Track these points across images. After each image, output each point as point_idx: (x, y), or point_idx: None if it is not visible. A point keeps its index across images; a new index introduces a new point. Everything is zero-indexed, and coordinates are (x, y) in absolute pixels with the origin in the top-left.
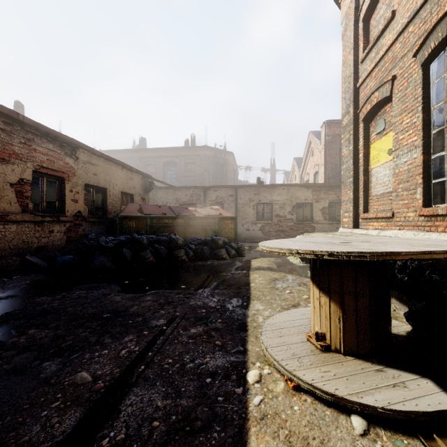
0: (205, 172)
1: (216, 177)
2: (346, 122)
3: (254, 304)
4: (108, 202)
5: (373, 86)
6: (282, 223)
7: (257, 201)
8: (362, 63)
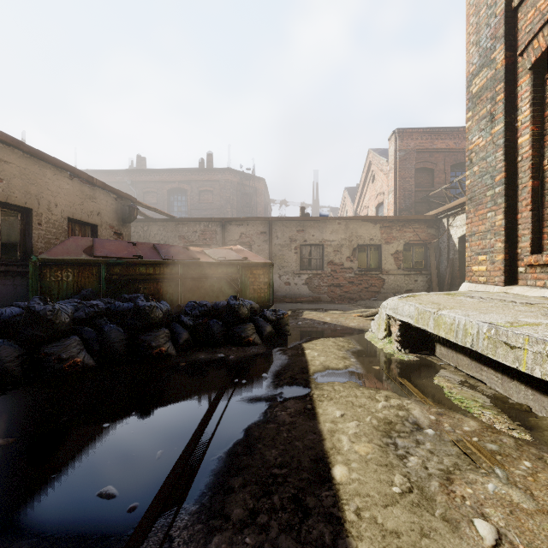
0: (227, 203)
1: (241, 211)
2: (480, 85)
3: None
4: (35, 234)
5: None
6: (338, 274)
7: (301, 241)
8: None
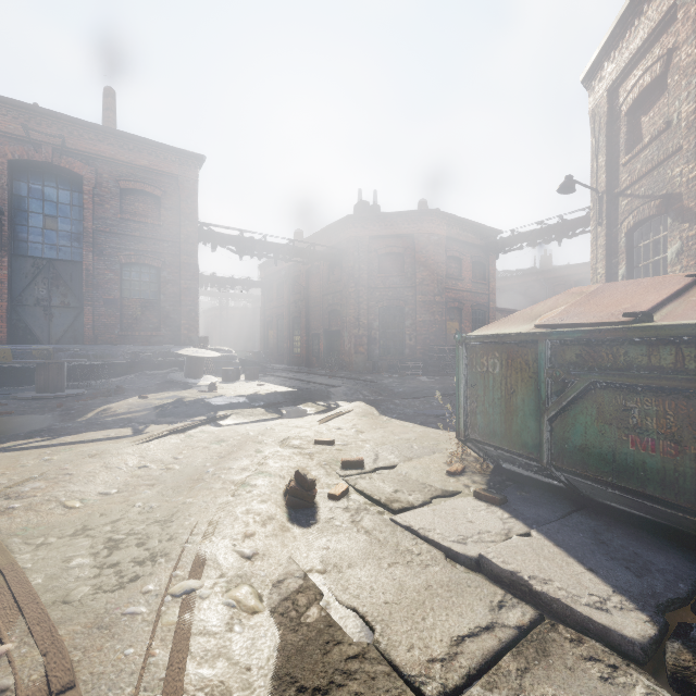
0: None
1: None
2: None
3: None
4: None
5: None
6: None
7: None
8: None
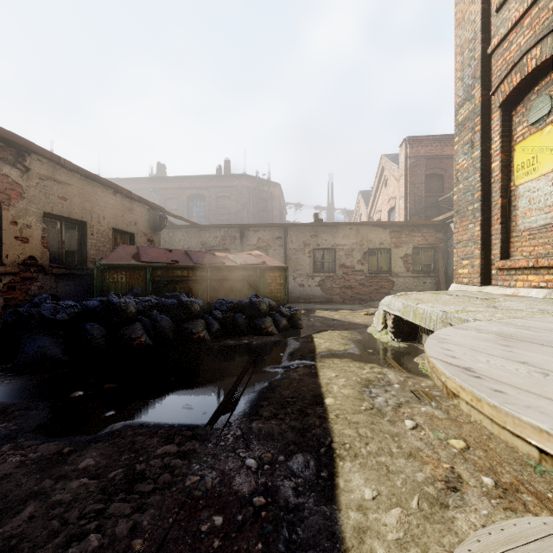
0: (244, 208)
1: (257, 215)
2: (464, 115)
3: (348, 477)
4: (89, 243)
5: (525, 41)
6: (349, 277)
7: (314, 246)
8: (498, 12)
